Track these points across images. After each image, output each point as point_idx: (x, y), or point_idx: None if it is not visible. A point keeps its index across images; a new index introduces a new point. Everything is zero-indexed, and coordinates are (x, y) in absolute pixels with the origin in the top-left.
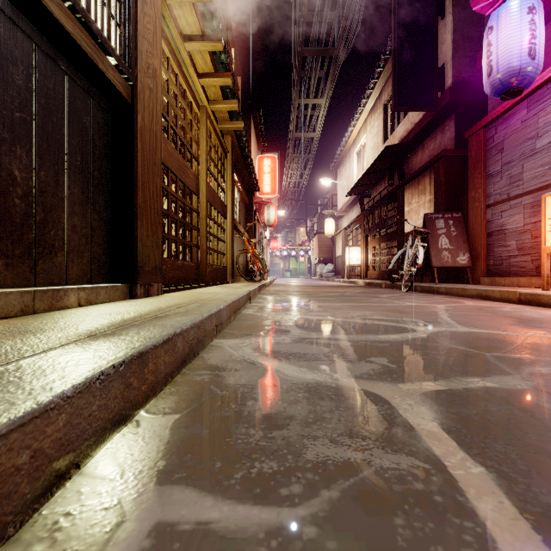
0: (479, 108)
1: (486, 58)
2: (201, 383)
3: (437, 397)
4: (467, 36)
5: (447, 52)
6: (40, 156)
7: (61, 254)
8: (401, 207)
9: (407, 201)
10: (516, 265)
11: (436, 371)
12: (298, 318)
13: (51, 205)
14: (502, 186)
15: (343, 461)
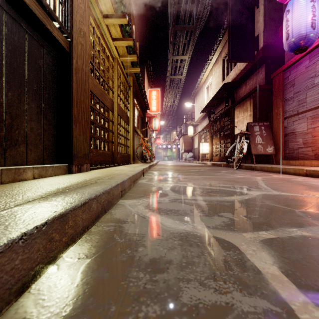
0: (279, 60)
1: (285, 29)
2: (107, 233)
3: (271, 244)
4: (272, 18)
5: (260, 28)
6: (8, 82)
7: (23, 145)
8: (233, 119)
9: (236, 116)
10: (302, 153)
11: (266, 223)
12: (173, 186)
13: (16, 114)
14: (294, 106)
15: (212, 305)
